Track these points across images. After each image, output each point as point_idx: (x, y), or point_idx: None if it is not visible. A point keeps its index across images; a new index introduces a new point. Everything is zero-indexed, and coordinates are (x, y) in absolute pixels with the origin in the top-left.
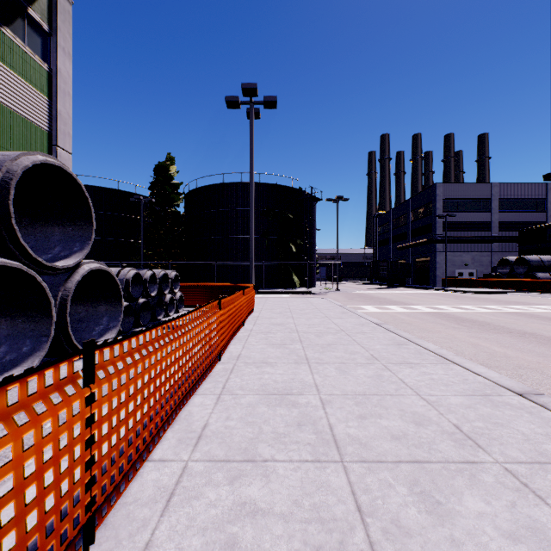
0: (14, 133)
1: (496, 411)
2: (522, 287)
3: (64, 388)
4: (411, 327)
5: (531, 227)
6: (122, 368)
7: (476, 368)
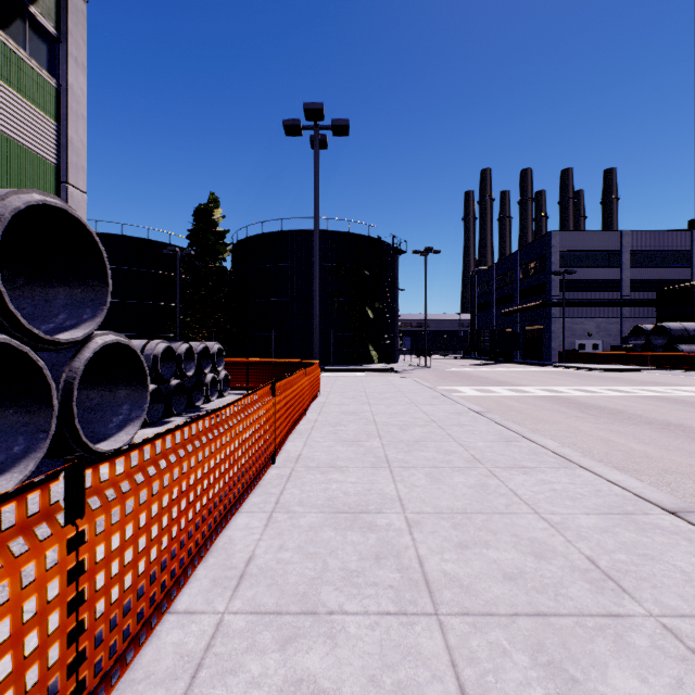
0: (11, 166)
1: (642, 538)
2: (660, 364)
3: (33, 530)
4: (522, 416)
5: (672, 287)
6: (128, 491)
7: (611, 475)
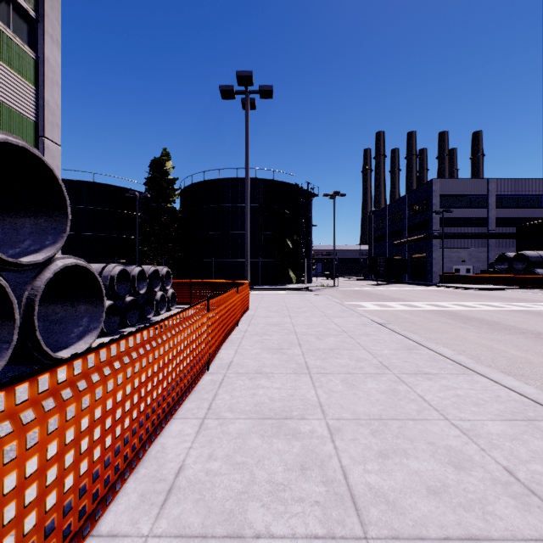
0: None
1: None
2: (521, 284)
3: None
4: (416, 327)
5: (529, 223)
6: (31, 421)
7: (506, 381)
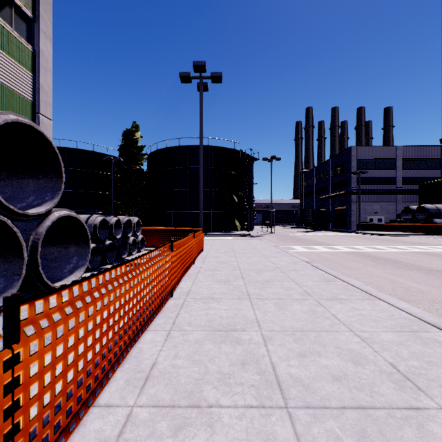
0: (2, 102)
1: (427, 349)
2: (422, 231)
3: None
4: (335, 265)
5: (429, 182)
6: (59, 320)
7: (399, 304)
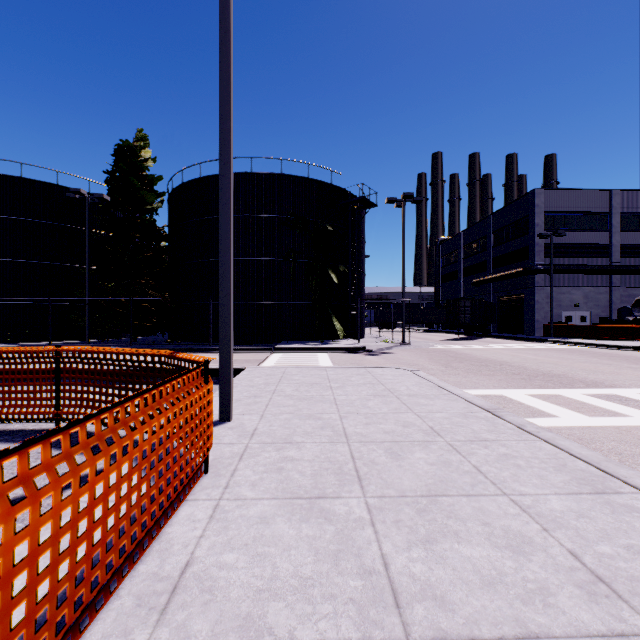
0: None
1: None
2: None
3: None
4: None
5: None
6: None
7: None
